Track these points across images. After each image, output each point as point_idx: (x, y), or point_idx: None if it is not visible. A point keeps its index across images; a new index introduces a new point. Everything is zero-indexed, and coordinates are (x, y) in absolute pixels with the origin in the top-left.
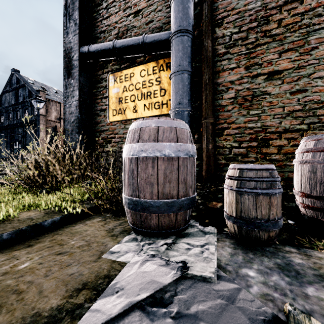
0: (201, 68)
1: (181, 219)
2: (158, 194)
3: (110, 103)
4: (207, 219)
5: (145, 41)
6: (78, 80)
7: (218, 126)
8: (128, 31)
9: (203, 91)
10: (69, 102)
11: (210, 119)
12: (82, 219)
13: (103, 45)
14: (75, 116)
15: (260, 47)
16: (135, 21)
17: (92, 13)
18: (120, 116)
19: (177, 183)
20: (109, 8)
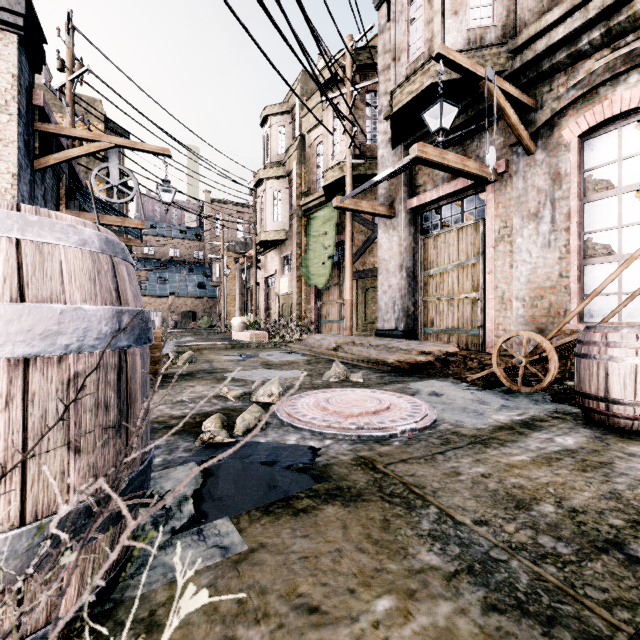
0: None
1: None
2: None
3: None
4: None
5: None
6: None
7: None
8: None
9: None
10: None
11: None
12: None
13: None
14: None
15: None
16: None
17: None
18: None
19: None
20: None
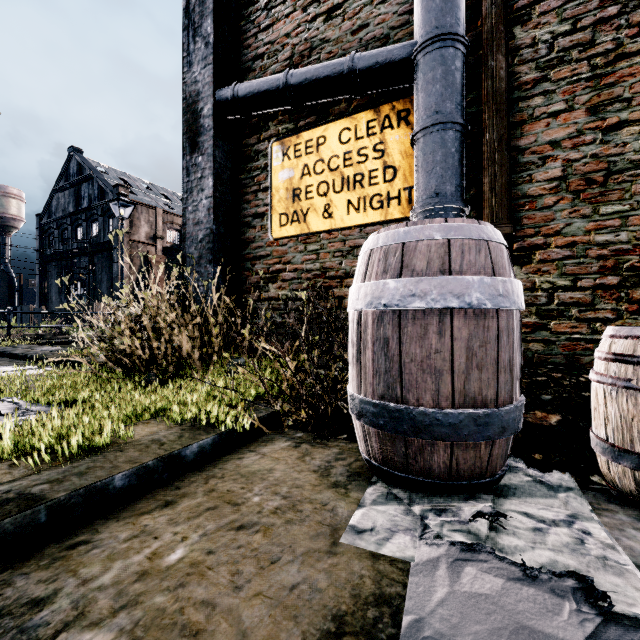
0: (480, 116)
1: (500, 455)
2: (453, 396)
3: (273, 200)
4: (538, 452)
5: (355, 66)
6: (213, 156)
7: (522, 243)
8: (314, 51)
9: (486, 166)
10: (194, 201)
11: (503, 227)
12: (251, 443)
13: (264, 82)
14: (206, 228)
15: (627, 62)
16: (329, 28)
17: (237, 22)
18: (296, 227)
19: (496, 370)
20: (271, 8)
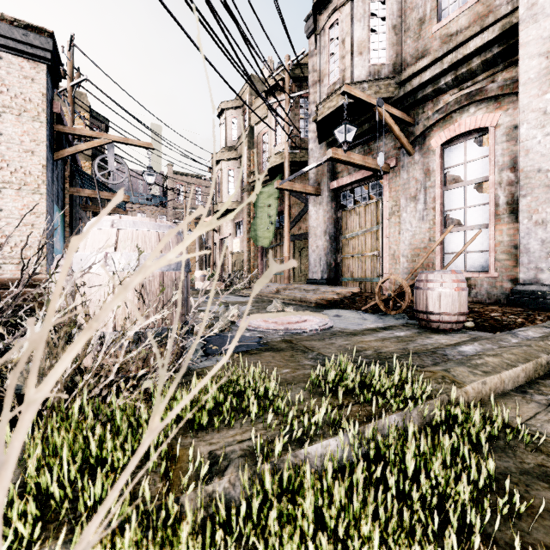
0: None
1: None
2: None
3: None
4: None
5: None
6: None
7: None
8: None
9: None
10: None
11: None
12: None
13: None
14: None
15: None
16: None
17: None
18: None
19: None
20: None
